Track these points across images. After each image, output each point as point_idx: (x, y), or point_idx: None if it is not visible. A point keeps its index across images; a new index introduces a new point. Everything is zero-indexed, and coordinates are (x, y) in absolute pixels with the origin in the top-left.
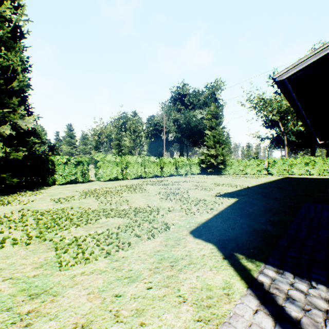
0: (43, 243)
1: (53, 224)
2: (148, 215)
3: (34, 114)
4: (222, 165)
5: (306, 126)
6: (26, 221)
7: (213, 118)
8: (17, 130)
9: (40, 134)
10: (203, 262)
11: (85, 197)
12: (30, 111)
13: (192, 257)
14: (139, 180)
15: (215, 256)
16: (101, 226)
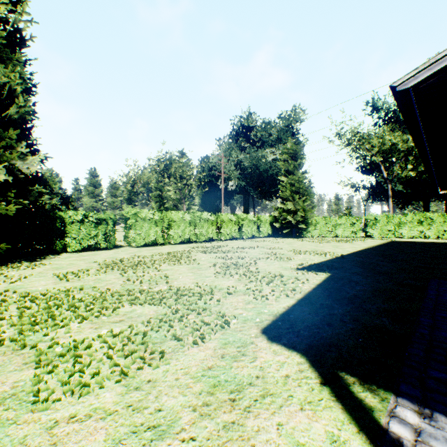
0: (19, 353)
1: (44, 317)
2: (197, 301)
3: (40, 153)
4: (303, 224)
5: (427, 167)
6: (6, 311)
7: (290, 159)
8: (15, 175)
9: (48, 181)
10: (288, 393)
11: (105, 270)
12: (35, 149)
13: (267, 382)
14: (187, 245)
15: (306, 378)
16: (120, 320)
